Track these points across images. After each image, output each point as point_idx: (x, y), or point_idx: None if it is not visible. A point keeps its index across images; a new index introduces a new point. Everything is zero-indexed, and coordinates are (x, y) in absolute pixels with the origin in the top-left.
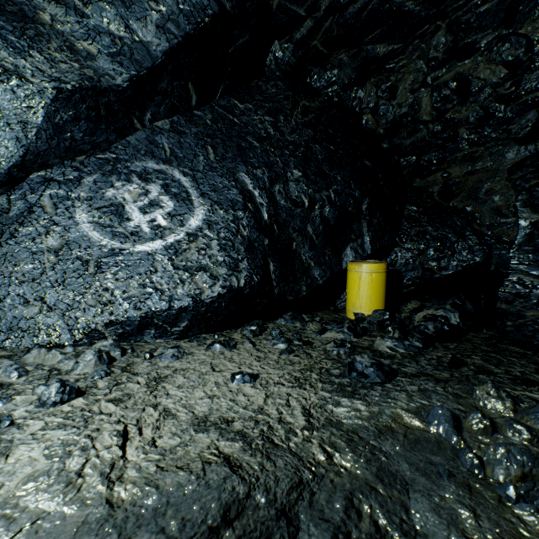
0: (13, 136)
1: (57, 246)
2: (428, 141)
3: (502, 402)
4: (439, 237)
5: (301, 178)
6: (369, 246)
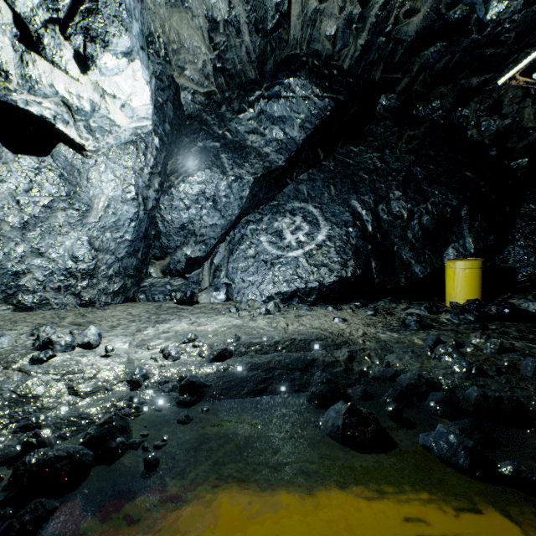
0: (237, 204)
1: (254, 254)
2: None
3: (478, 339)
4: None
5: (401, 197)
6: (471, 245)
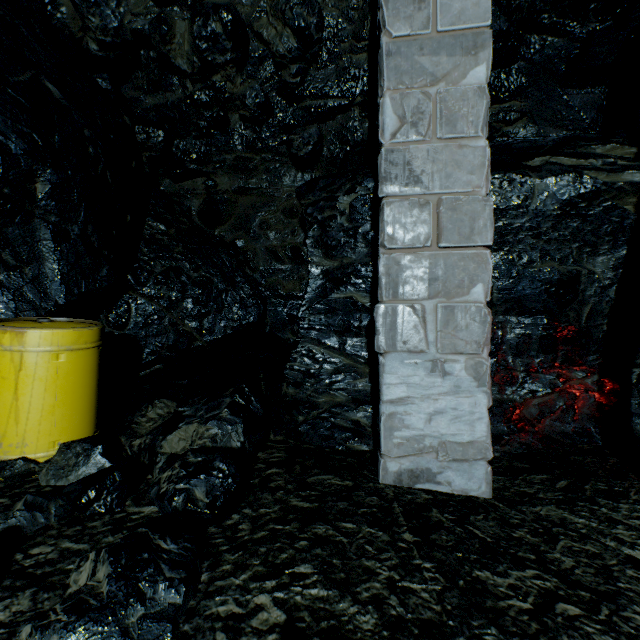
0: None
1: None
2: (185, 112)
3: None
4: (201, 281)
5: None
6: (60, 285)
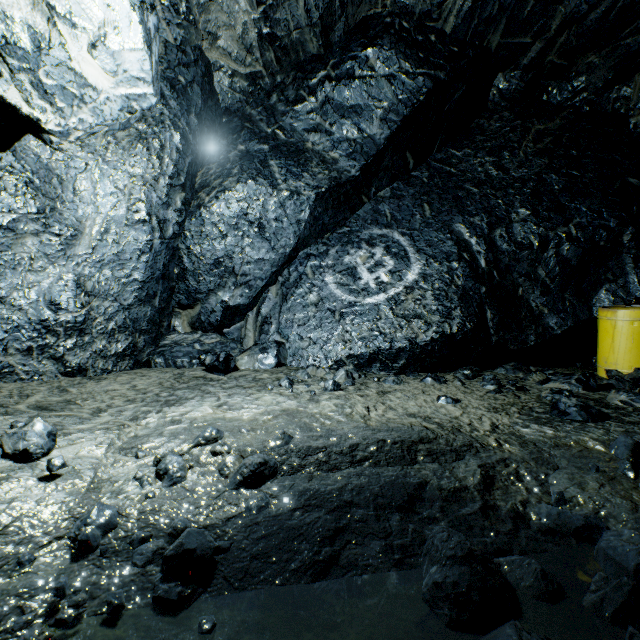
0: (292, 231)
1: (316, 301)
2: None
3: None
4: None
5: (529, 218)
6: (637, 287)
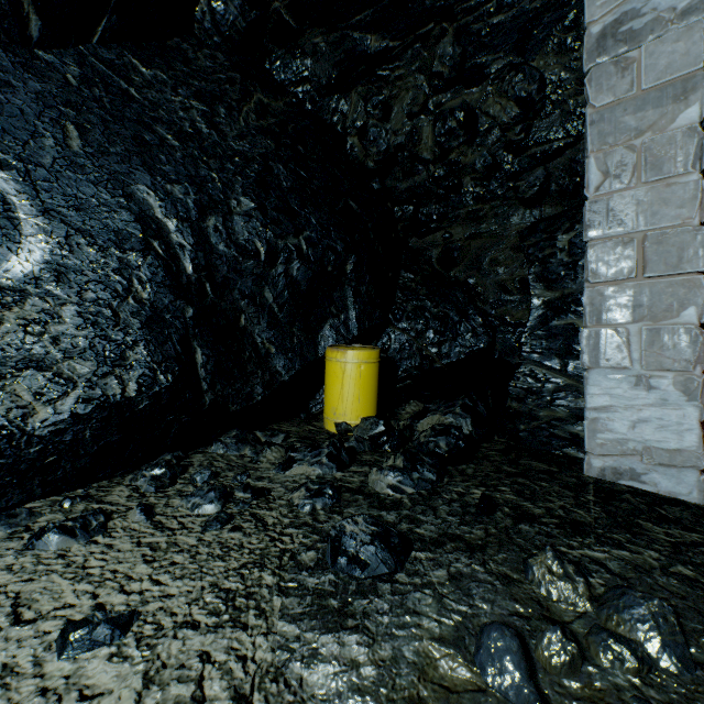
0: None
1: None
2: (428, 187)
3: (574, 587)
4: (440, 316)
5: (255, 213)
6: (355, 324)
